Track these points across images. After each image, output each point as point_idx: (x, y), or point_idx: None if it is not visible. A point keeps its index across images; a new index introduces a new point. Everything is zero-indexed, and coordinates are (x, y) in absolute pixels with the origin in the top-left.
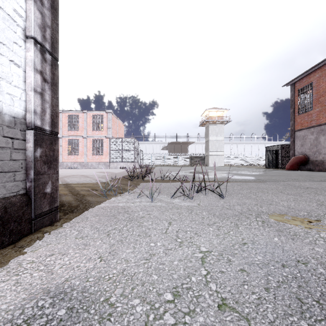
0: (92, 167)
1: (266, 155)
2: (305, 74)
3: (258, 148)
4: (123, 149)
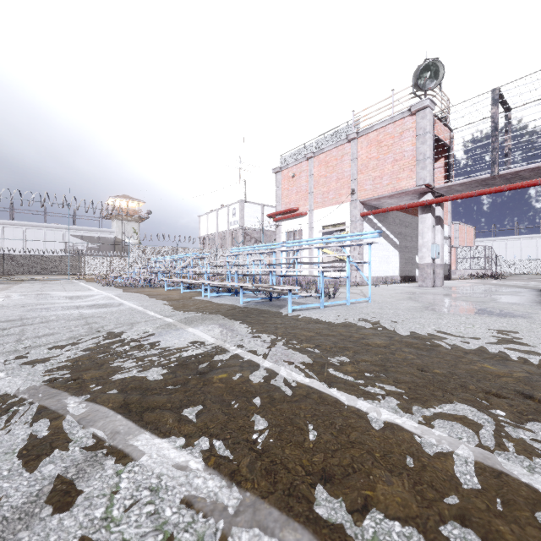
0: None
1: None
2: None
3: None
4: (471, 257)
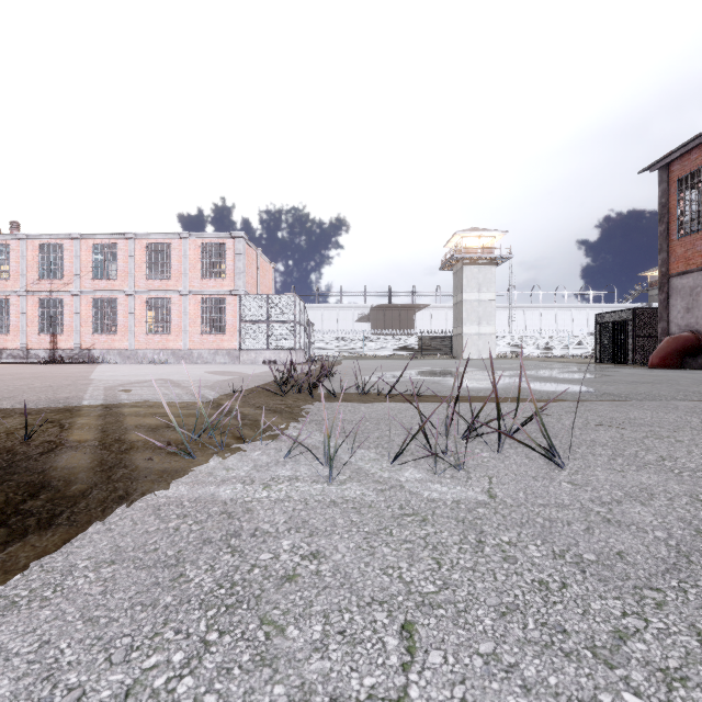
0: (202, 360)
1: (596, 332)
2: (697, 140)
3: (571, 318)
4: (270, 320)
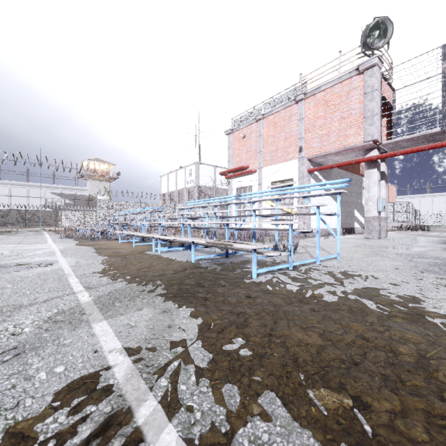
0: None
1: None
2: None
3: None
4: (395, 211)
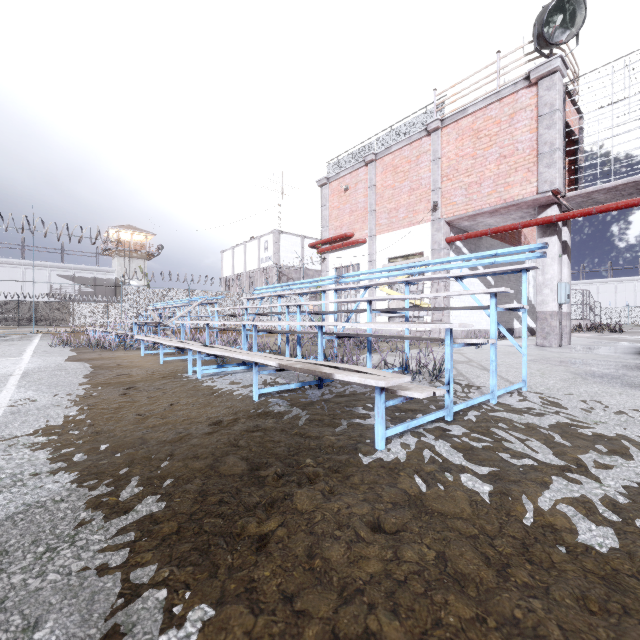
0: None
1: None
2: None
3: None
4: None
